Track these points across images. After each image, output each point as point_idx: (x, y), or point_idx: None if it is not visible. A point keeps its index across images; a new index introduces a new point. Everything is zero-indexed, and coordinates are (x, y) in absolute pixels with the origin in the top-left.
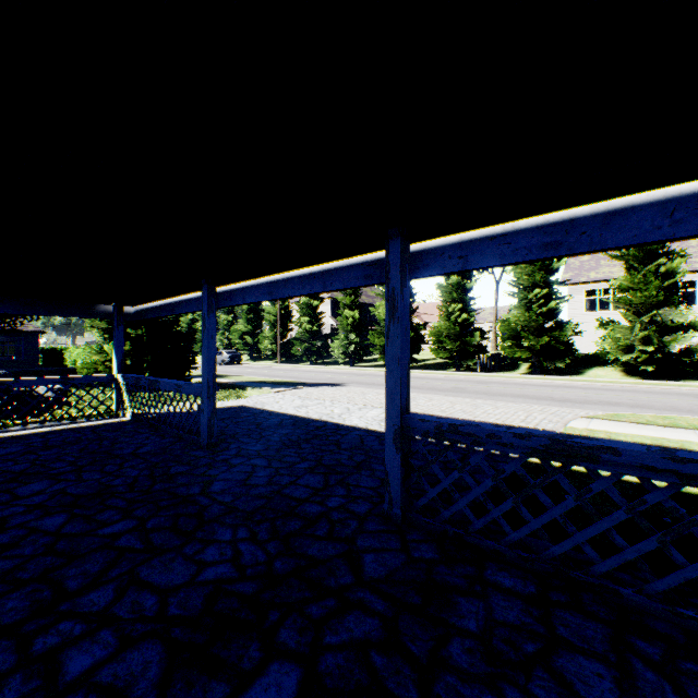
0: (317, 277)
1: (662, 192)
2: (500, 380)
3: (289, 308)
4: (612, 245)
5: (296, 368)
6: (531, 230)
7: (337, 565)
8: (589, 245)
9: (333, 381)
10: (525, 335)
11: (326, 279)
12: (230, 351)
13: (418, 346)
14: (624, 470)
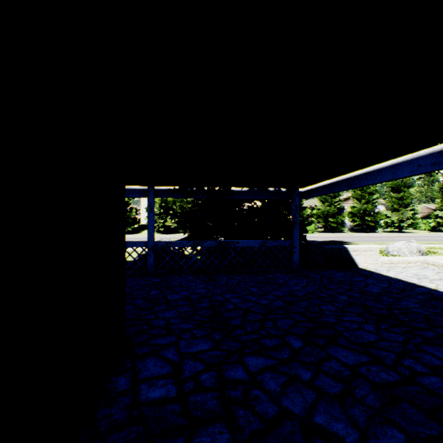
0: None
1: None
2: None
3: None
4: None
5: None
6: None
7: None
8: None
9: None
10: None
11: None
12: None
13: None
14: None
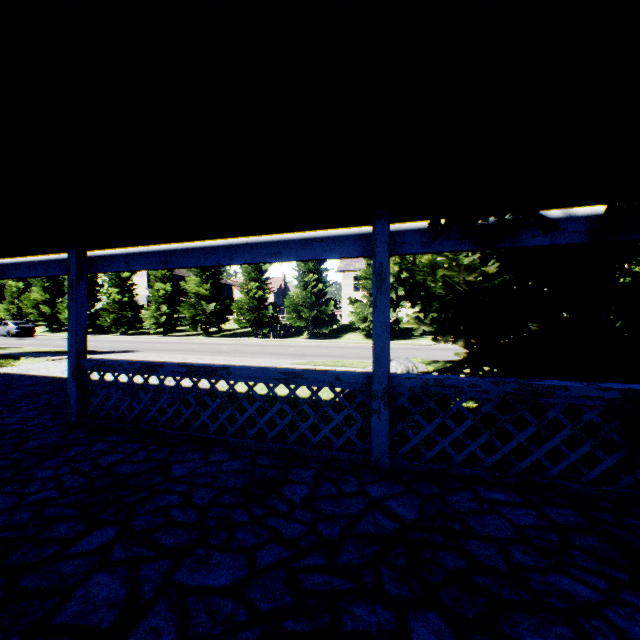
0: (42, 265)
1: (202, 243)
2: (280, 343)
3: (98, 277)
4: (187, 266)
5: (101, 338)
6: (157, 253)
7: (6, 447)
8: (179, 265)
9: (129, 349)
10: (302, 309)
11: (48, 267)
12: (19, 322)
13: (225, 317)
14: (167, 374)
